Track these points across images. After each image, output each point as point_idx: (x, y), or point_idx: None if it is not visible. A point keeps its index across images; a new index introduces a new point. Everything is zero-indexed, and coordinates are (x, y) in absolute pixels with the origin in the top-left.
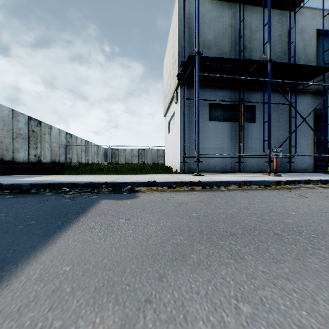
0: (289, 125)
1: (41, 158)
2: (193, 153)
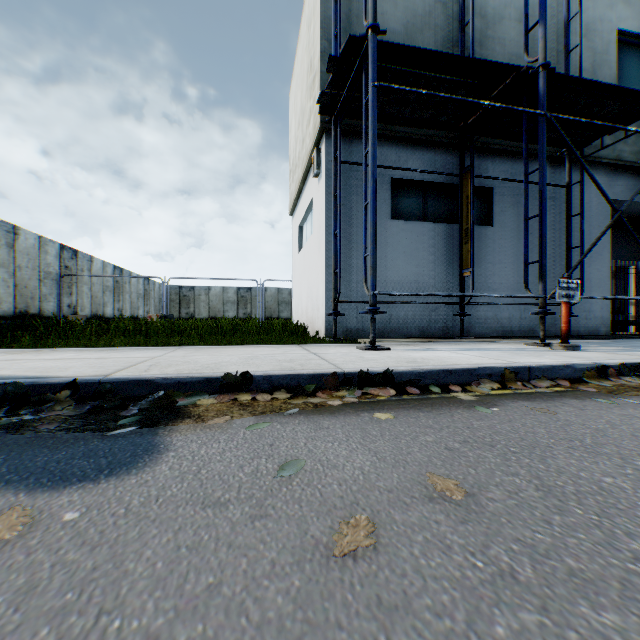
0: (566, 233)
1: None
2: (355, 293)
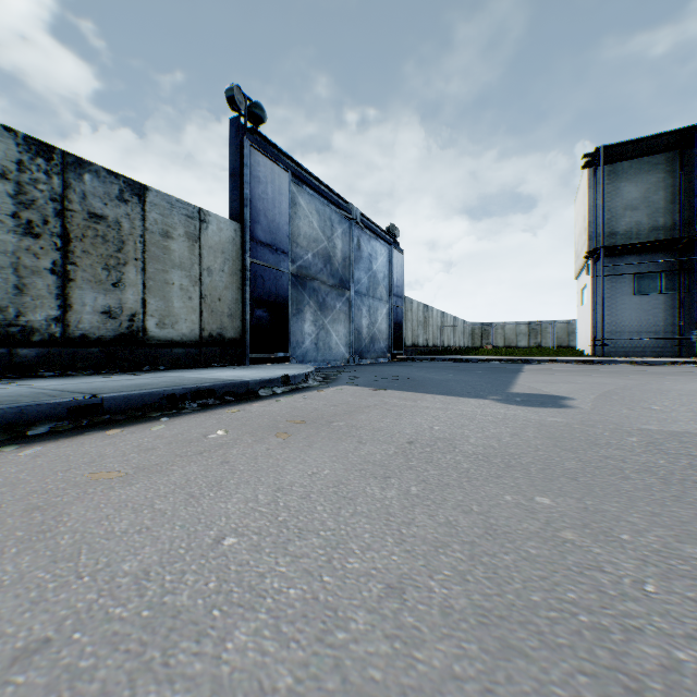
0: None
1: (428, 342)
2: (609, 335)
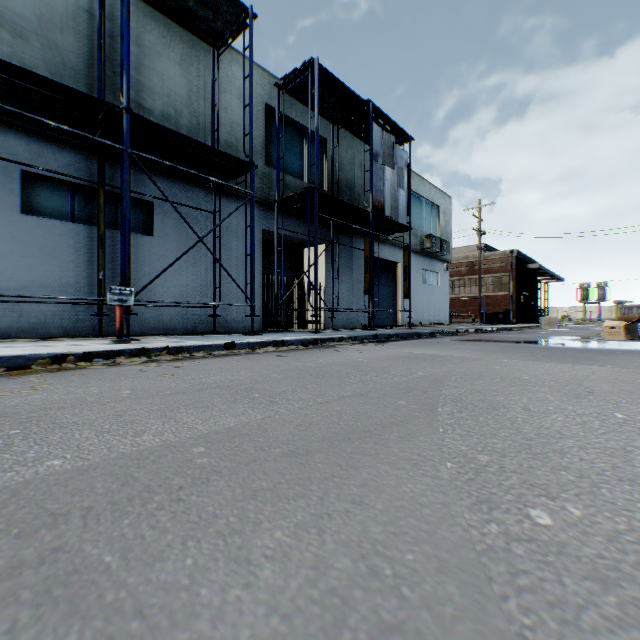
0: (213, 250)
1: None
2: None
